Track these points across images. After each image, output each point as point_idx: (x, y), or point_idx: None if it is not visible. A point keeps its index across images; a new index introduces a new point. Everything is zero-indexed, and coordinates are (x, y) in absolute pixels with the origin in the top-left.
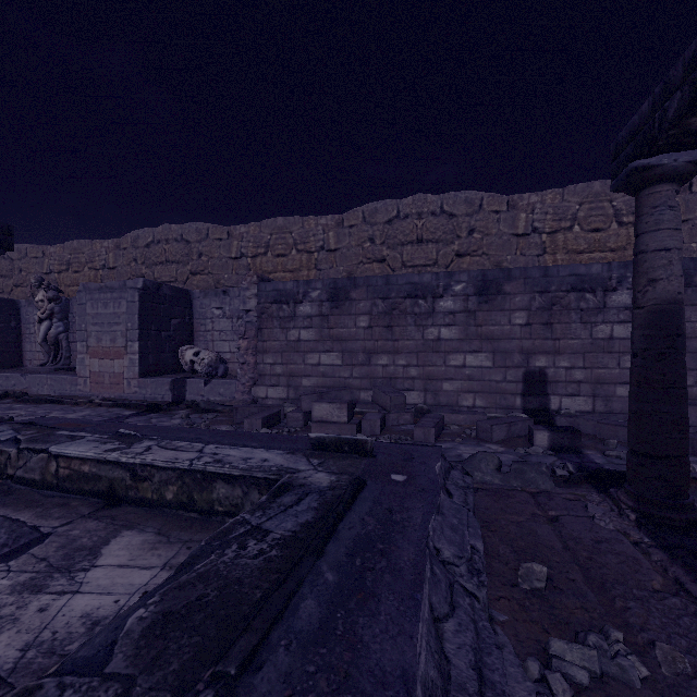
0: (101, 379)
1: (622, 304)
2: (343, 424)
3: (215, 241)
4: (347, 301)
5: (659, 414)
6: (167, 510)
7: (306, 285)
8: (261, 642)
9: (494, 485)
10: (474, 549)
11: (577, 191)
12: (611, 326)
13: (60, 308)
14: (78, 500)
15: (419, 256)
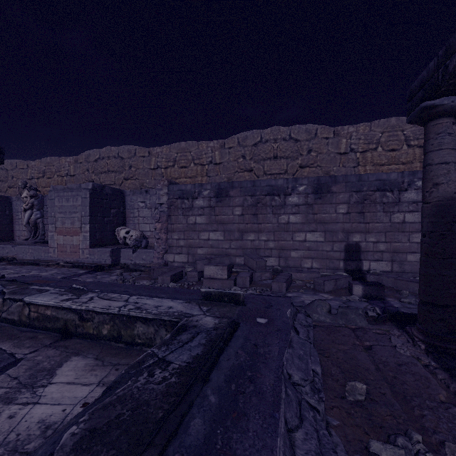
0: (65, 249)
1: (411, 199)
2: (224, 280)
3: (140, 157)
4: (227, 197)
5: (441, 276)
6: (103, 341)
7: (200, 187)
8: (160, 455)
9: (327, 323)
10: (314, 372)
11: (380, 124)
12: (404, 214)
13: (38, 202)
14: (43, 334)
15: (275, 167)
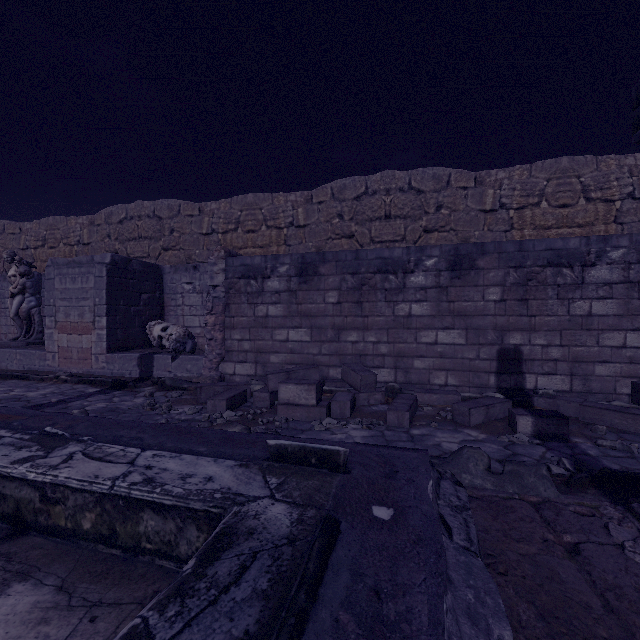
0: (70, 354)
1: (601, 279)
2: (311, 406)
3: (186, 217)
4: (316, 276)
5: None
6: (83, 543)
7: (274, 260)
8: None
9: (487, 490)
10: None
11: (545, 167)
12: (589, 302)
13: (32, 283)
14: None
15: (387, 232)
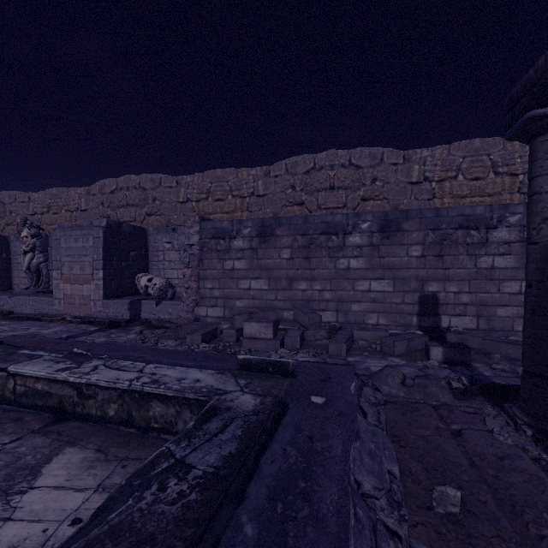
0: (73, 300)
1: (501, 239)
2: (269, 340)
3: (166, 188)
4: (273, 237)
5: None
6: (109, 425)
7: (239, 224)
8: None
9: (400, 397)
10: (391, 474)
11: (461, 146)
12: (492, 257)
13: (41, 243)
14: (32, 414)
15: (332, 200)
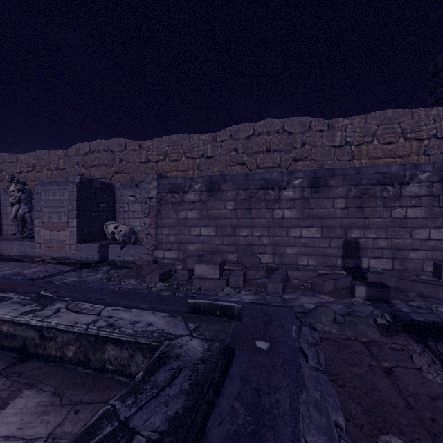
0: (51, 244)
1: (413, 193)
2: (216, 279)
3: (130, 151)
4: (219, 191)
5: None
6: (67, 366)
7: (191, 180)
8: None
9: (333, 334)
10: (337, 425)
11: (376, 116)
12: (405, 209)
13: (25, 196)
14: None
15: (268, 161)
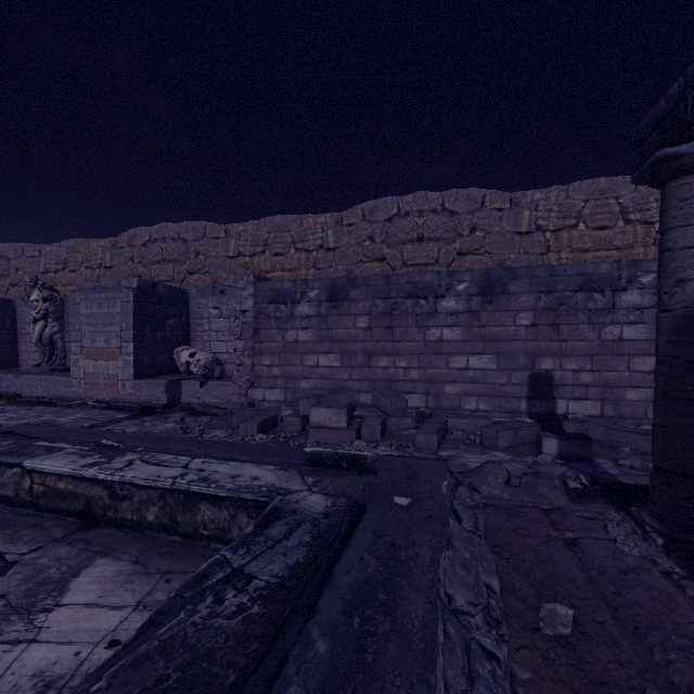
0: (96, 380)
1: (632, 304)
2: (342, 429)
3: (212, 239)
4: (347, 301)
5: (689, 428)
6: (147, 532)
7: (304, 285)
8: None
9: (504, 500)
10: (489, 589)
11: (582, 187)
12: (620, 327)
13: (55, 308)
14: (53, 520)
15: (420, 255)
